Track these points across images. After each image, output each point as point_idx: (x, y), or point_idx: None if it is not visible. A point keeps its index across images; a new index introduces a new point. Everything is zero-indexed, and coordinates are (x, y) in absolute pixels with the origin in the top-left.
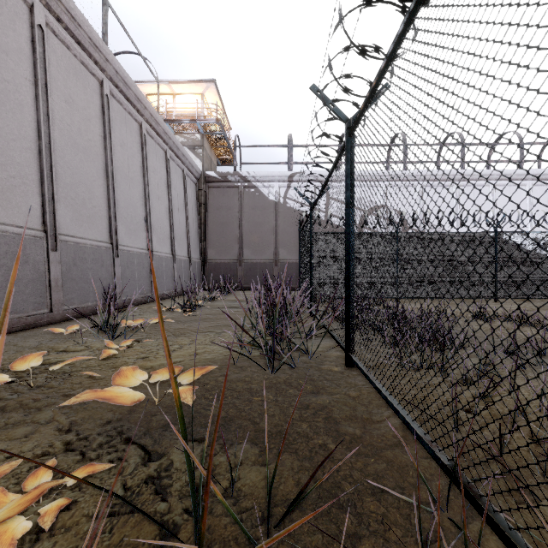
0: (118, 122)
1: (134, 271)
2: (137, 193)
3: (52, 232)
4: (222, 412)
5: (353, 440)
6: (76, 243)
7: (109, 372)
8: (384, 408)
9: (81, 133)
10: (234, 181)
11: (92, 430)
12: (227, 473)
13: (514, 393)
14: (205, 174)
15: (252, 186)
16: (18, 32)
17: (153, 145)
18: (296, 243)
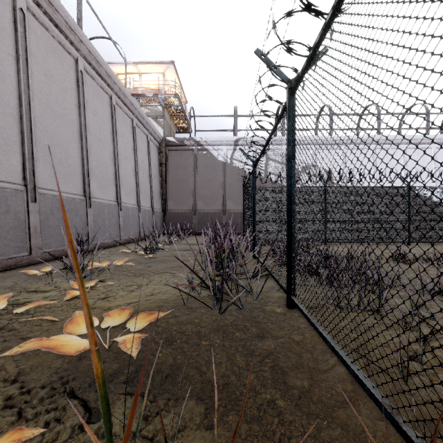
0: (91, 94)
1: (105, 219)
2: (107, 154)
3: (32, 186)
4: (170, 359)
5: (302, 395)
6: (53, 196)
7: (69, 313)
8: (329, 354)
9: (58, 102)
10: (189, 145)
11: (38, 380)
12: (169, 440)
13: None
14: (166, 139)
15: (204, 149)
16: (1, 14)
17: (122, 114)
18: (241, 196)
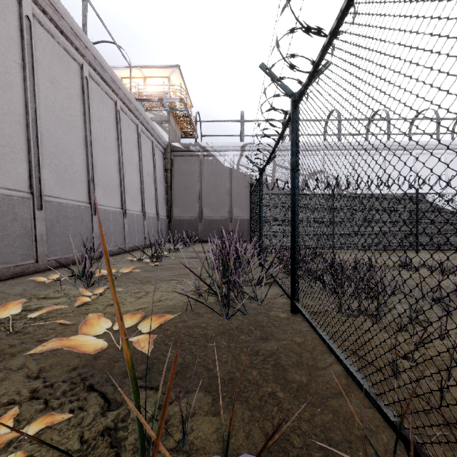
0: (96, 100)
1: (110, 226)
2: (112, 161)
3: (38, 194)
4: (179, 358)
5: (300, 388)
6: (59, 203)
7: (81, 318)
8: (327, 354)
9: (64, 109)
10: (195, 150)
11: (59, 376)
12: (180, 424)
13: (444, 339)
14: (171, 144)
15: (210, 154)
16: (8, 22)
17: (126, 120)
18: (247, 203)
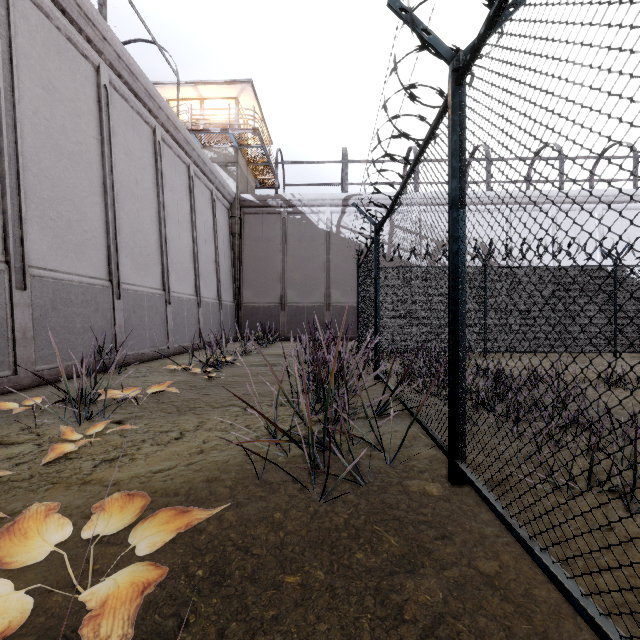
0: (122, 124)
1: (144, 316)
2: (148, 217)
3: (19, 264)
4: (211, 635)
5: None
6: (57, 280)
7: (38, 494)
8: (569, 619)
9: (67, 132)
10: (275, 205)
11: None
12: None
13: None
14: (240, 197)
15: (297, 211)
16: None
17: (172, 157)
18: (352, 282)
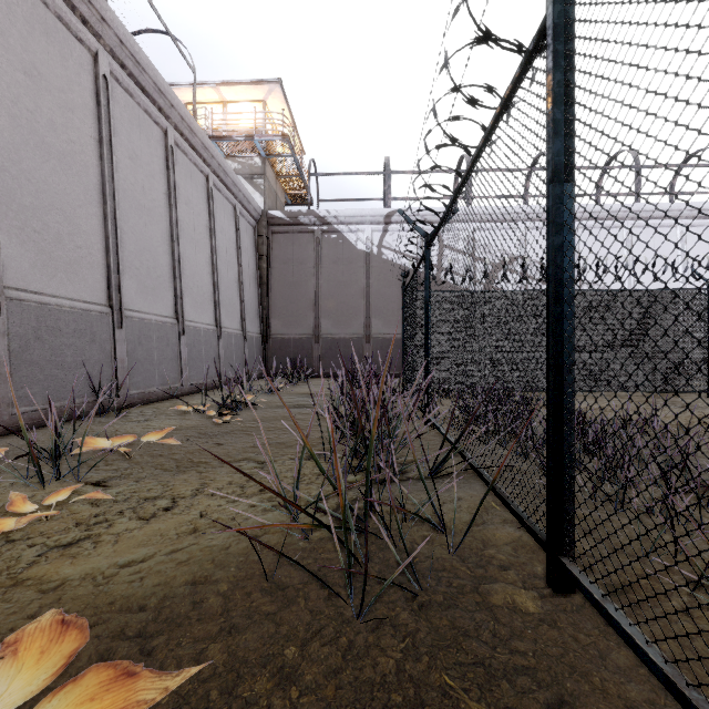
0: (126, 122)
1: (152, 349)
2: (158, 233)
3: None
4: None
5: None
6: (42, 304)
7: None
8: None
9: (56, 128)
10: (308, 223)
11: None
12: None
13: None
14: (268, 214)
15: (333, 230)
16: None
17: (187, 164)
18: (396, 311)
